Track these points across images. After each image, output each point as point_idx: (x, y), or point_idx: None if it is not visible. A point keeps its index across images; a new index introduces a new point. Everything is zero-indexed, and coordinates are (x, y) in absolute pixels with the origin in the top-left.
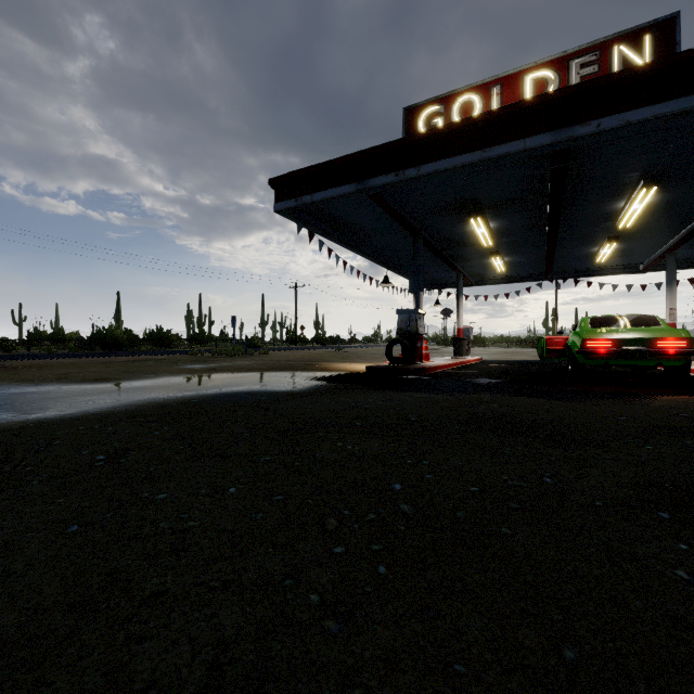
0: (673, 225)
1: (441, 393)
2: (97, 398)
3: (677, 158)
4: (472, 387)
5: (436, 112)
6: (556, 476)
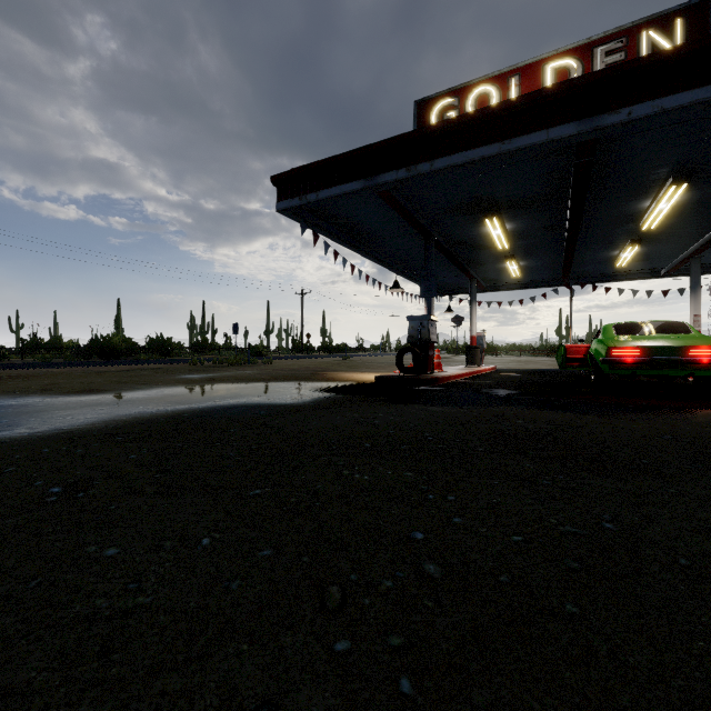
0: (700, 226)
1: (458, 406)
2: (77, 412)
3: (710, 152)
4: (490, 399)
5: (450, 105)
6: (618, 519)
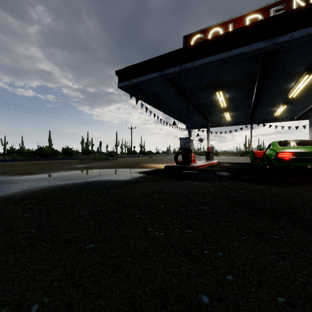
0: None
1: (206, 181)
2: (13, 185)
3: None
4: (221, 178)
5: (200, 37)
6: None
